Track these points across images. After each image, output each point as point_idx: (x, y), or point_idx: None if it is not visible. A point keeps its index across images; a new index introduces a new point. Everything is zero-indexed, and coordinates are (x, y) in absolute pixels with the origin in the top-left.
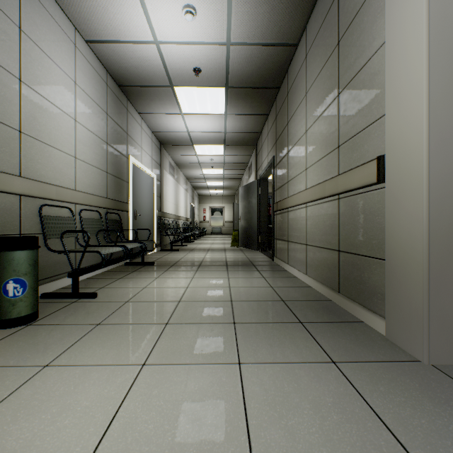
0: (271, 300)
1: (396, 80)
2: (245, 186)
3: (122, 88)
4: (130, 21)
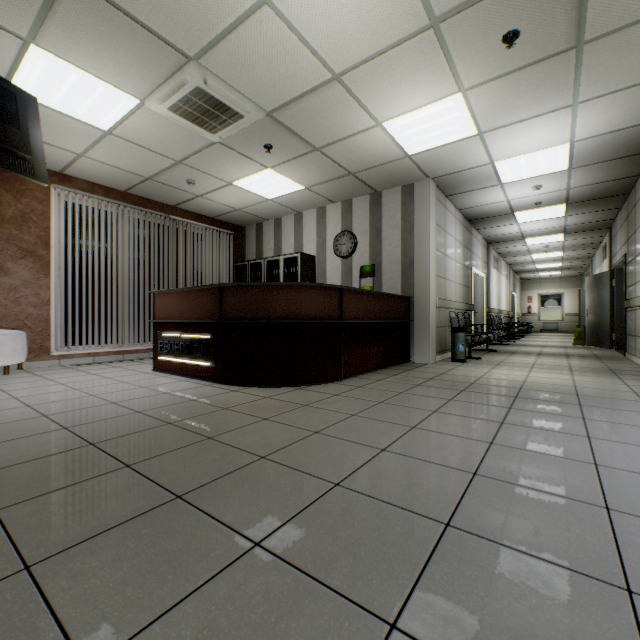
0: (600, 368)
1: None
2: (593, 276)
3: (470, 221)
4: (492, 198)
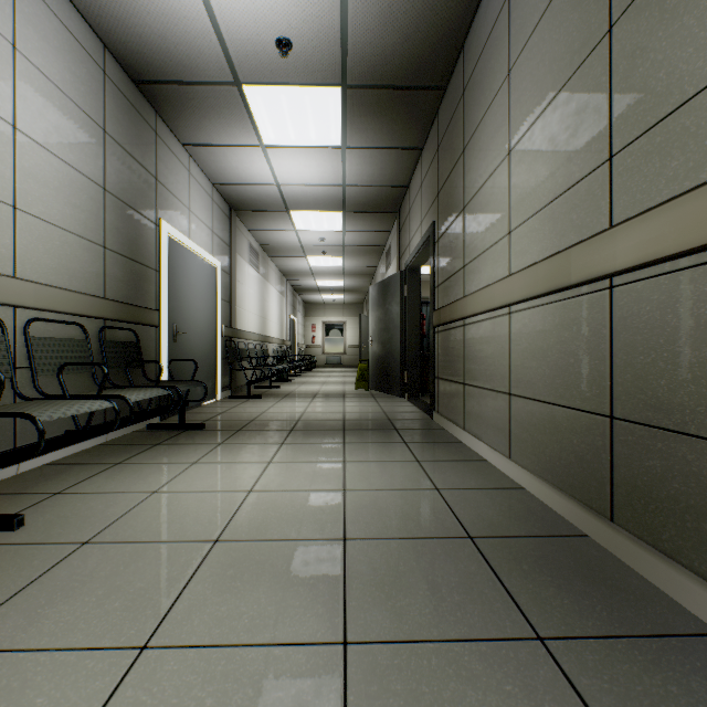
0: (441, 536)
1: None
2: (379, 283)
3: (142, 86)
4: None
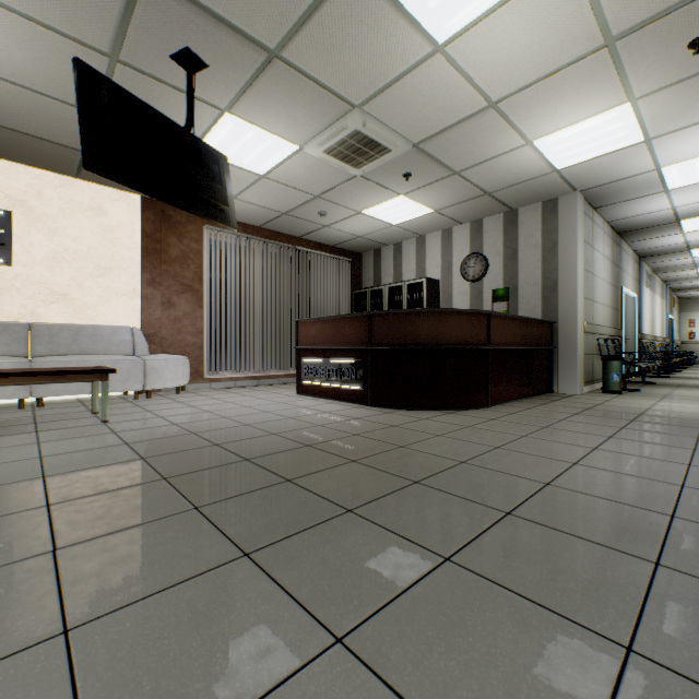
0: None
1: None
2: None
3: (620, 233)
4: (652, 207)
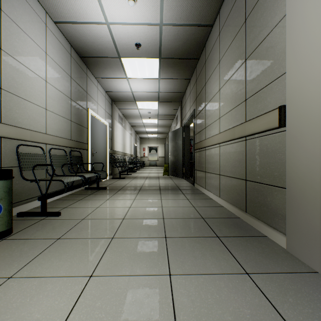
0: (194, 217)
1: (295, 44)
2: (173, 131)
3: (83, 58)
4: (87, 6)
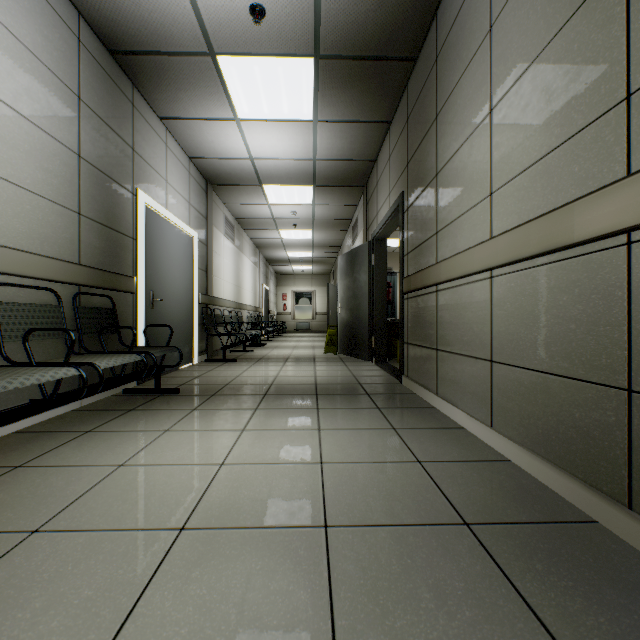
0: (434, 522)
1: None
2: (347, 253)
3: (118, 57)
4: None
